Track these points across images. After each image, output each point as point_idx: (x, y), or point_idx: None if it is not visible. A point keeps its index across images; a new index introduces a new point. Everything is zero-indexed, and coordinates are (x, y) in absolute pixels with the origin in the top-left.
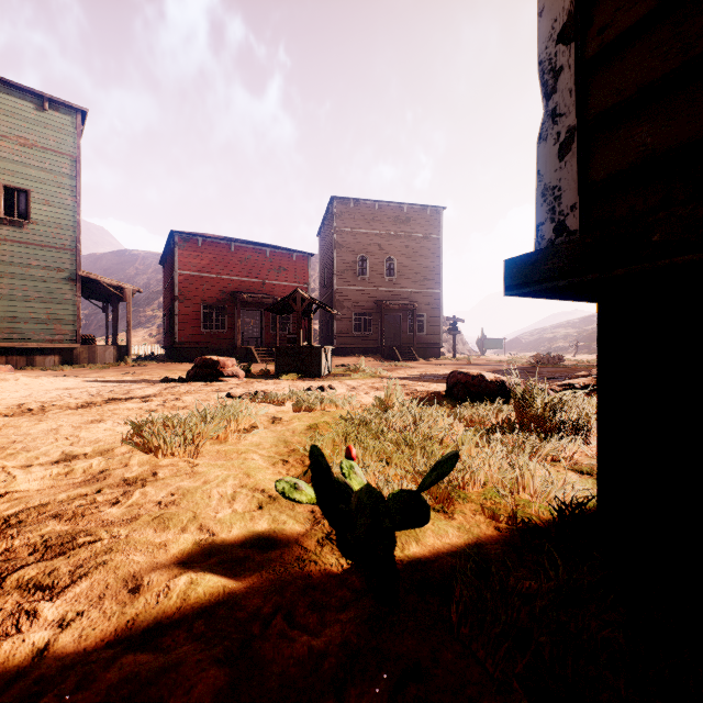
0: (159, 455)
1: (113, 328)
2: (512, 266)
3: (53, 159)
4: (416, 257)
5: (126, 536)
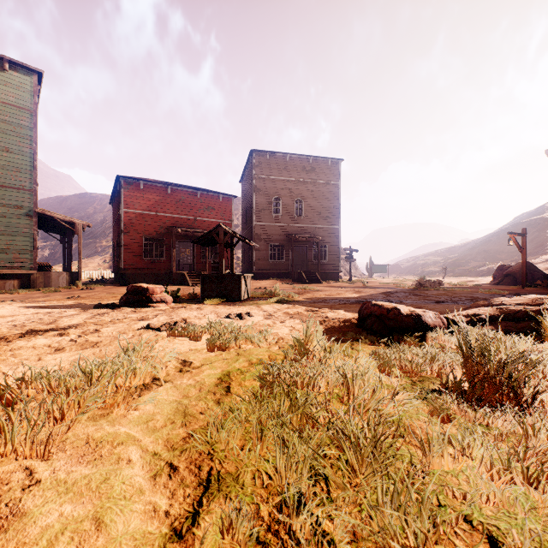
0: None
1: (68, 257)
2: None
3: (12, 113)
4: (320, 199)
5: None
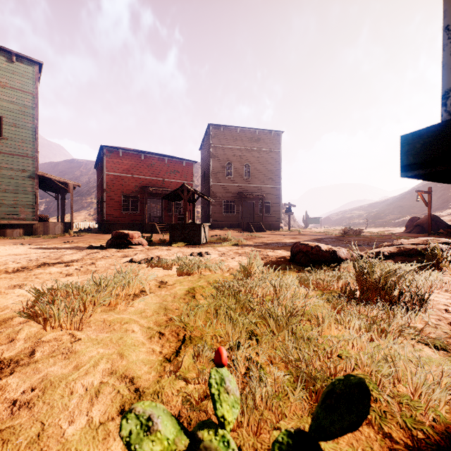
0: (48, 326)
1: (62, 211)
2: (414, 141)
3: (18, 95)
4: (264, 164)
5: None
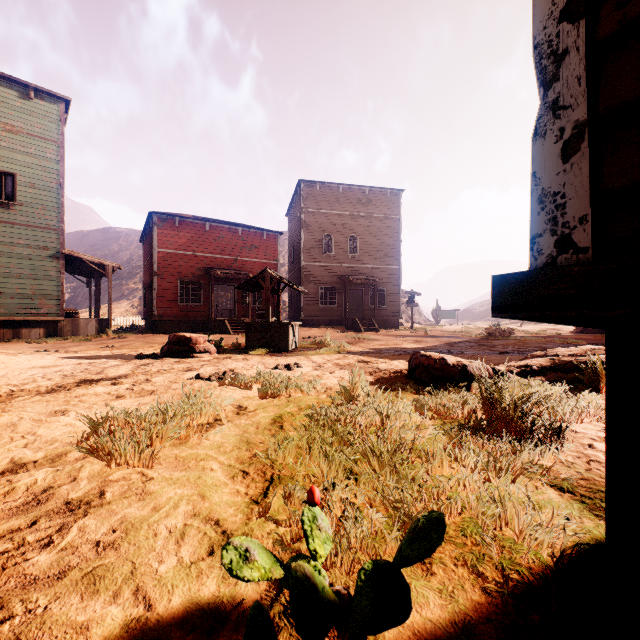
0: (113, 464)
1: (96, 302)
2: (503, 284)
3: (38, 145)
4: (377, 236)
5: (43, 611)
